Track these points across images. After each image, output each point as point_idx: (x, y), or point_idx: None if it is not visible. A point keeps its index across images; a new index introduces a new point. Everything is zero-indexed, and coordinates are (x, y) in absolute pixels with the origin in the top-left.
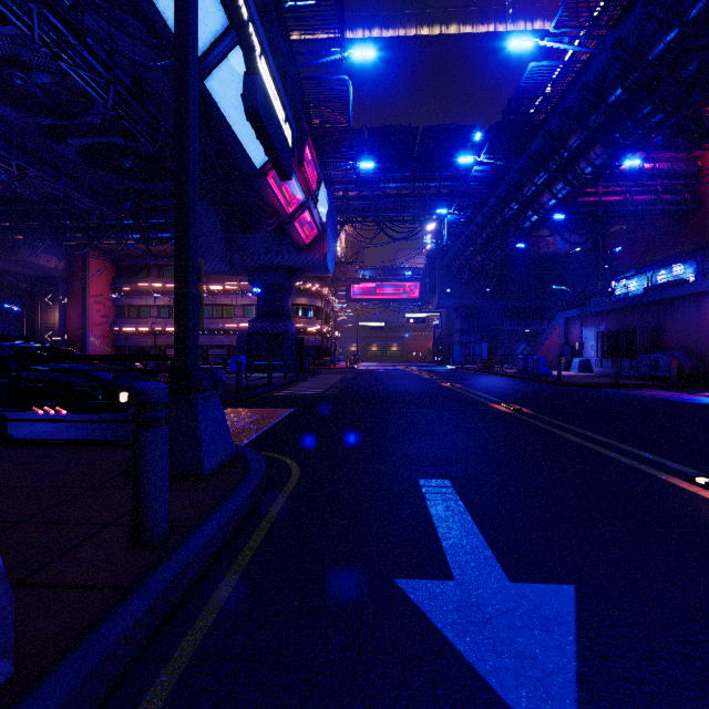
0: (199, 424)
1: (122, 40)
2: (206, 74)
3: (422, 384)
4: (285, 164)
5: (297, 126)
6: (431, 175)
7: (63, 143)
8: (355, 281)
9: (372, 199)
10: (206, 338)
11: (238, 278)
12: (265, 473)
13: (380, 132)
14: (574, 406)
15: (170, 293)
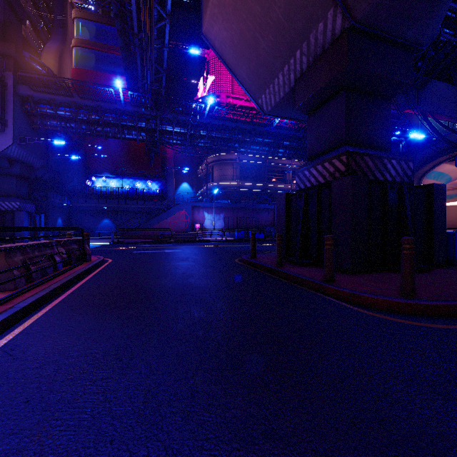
0: None
1: None
2: None
3: None
4: None
5: None
6: None
7: None
8: None
9: None
10: None
11: None
12: None
13: None
14: None
15: None
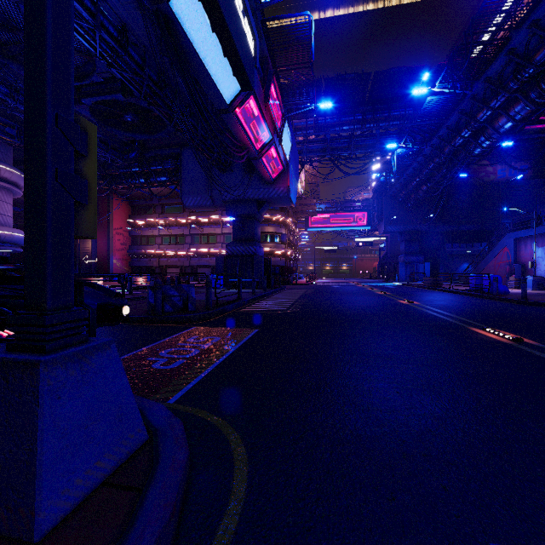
0: (40, 419)
1: (113, 0)
2: None
3: (380, 301)
4: (245, 67)
5: (263, 69)
6: (381, 116)
7: (79, 103)
8: (312, 213)
9: (328, 141)
10: (196, 260)
11: (220, 212)
12: (169, 519)
13: (336, 80)
14: None
15: (169, 225)
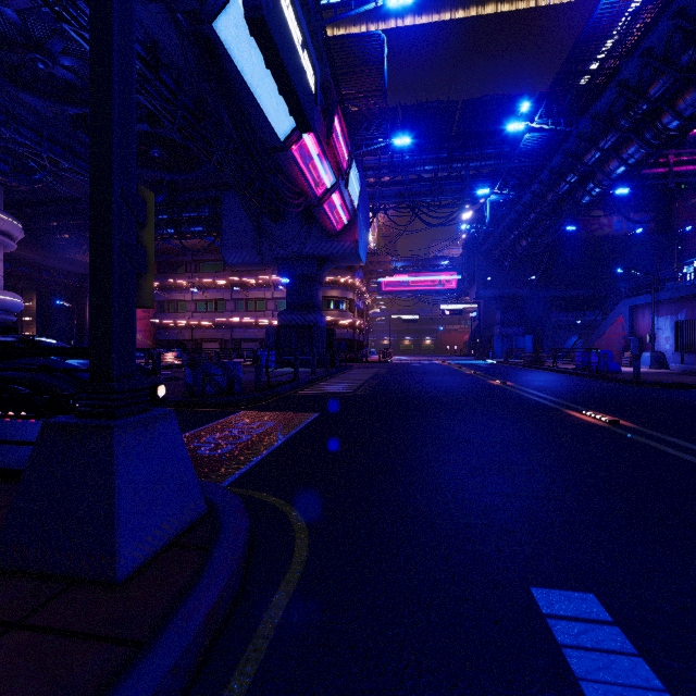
0: (116, 477)
1: (139, 10)
2: (214, 15)
3: (467, 382)
4: (304, 106)
5: (325, 97)
6: (471, 154)
7: None
8: (387, 273)
9: (407, 184)
10: (240, 332)
11: (270, 271)
12: (237, 569)
13: (415, 109)
14: (687, 416)
15: (205, 287)
